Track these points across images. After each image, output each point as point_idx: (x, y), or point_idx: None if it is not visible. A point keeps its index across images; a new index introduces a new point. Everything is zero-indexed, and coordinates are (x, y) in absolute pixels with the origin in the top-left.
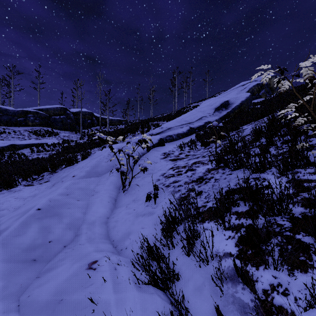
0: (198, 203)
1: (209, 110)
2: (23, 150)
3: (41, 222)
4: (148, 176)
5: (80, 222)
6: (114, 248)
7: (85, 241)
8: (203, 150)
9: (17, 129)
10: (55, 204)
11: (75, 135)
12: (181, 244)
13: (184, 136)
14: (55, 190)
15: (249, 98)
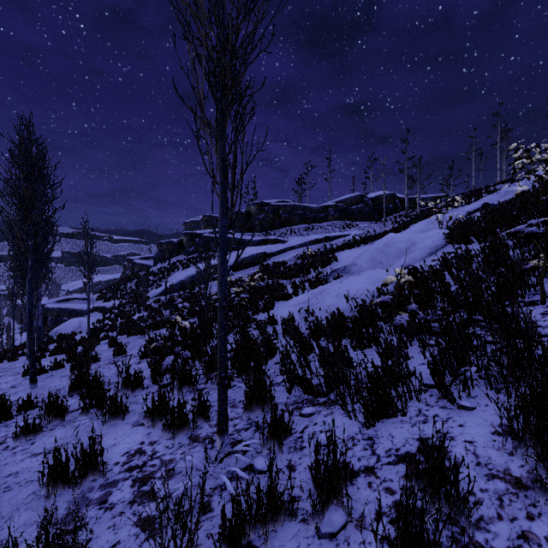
0: None
1: None
2: (334, 241)
3: None
4: None
5: None
6: None
7: None
8: None
9: (321, 225)
10: None
11: (375, 225)
12: None
13: None
14: None
15: None
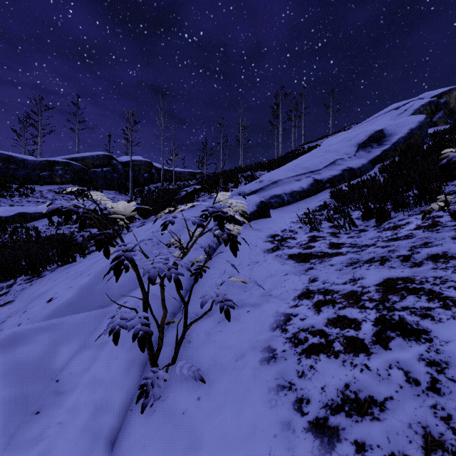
0: None
1: (346, 148)
2: (39, 221)
3: None
4: (234, 314)
5: None
6: None
7: None
8: (376, 232)
9: (38, 188)
10: None
11: (123, 197)
12: None
13: (305, 195)
14: None
15: (424, 122)
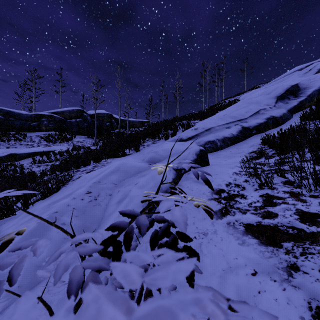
0: None
1: (266, 100)
2: (25, 160)
3: None
4: None
5: None
6: None
7: None
8: None
9: (29, 134)
10: None
11: (90, 140)
12: None
13: (235, 141)
14: None
15: None
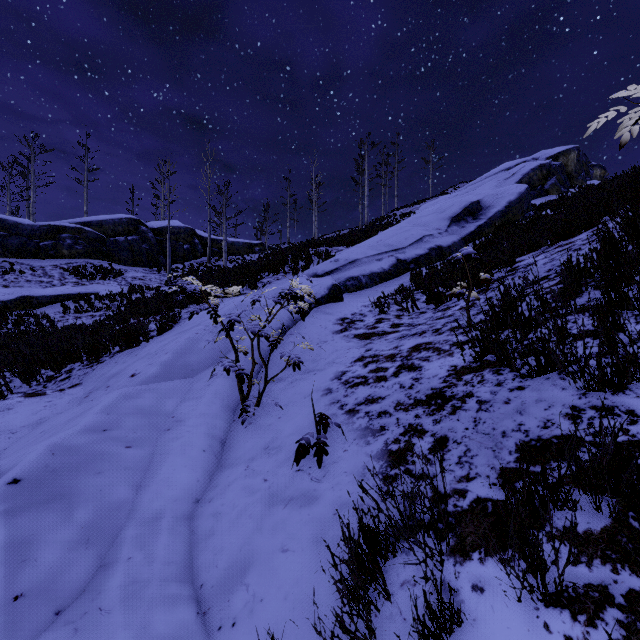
0: (439, 478)
1: (437, 221)
2: (48, 308)
3: (9, 525)
4: (304, 377)
5: (122, 519)
6: (201, 620)
7: (117, 595)
8: (432, 313)
9: (39, 263)
10: (63, 463)
11: (156, 276)
12: (402, 639)
13: (386, 277)
14: (78, 416)
15: (524, 194)
